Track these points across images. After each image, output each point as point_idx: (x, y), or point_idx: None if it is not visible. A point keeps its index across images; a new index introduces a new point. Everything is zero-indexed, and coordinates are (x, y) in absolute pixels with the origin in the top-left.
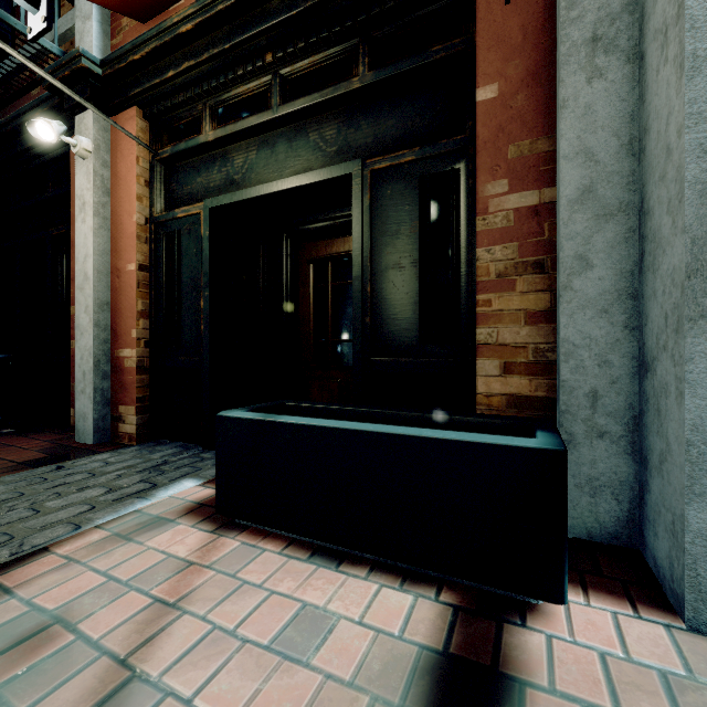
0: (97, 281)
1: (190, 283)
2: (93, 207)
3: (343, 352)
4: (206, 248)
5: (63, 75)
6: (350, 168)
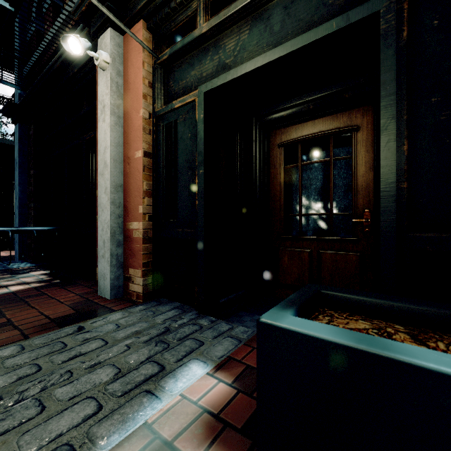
0: (113, 167)
1: (185, 164)
2: (110, 107)
3: (312, 225)
4: (200, 129)
5: (88, 2)
6: (377, 5)
